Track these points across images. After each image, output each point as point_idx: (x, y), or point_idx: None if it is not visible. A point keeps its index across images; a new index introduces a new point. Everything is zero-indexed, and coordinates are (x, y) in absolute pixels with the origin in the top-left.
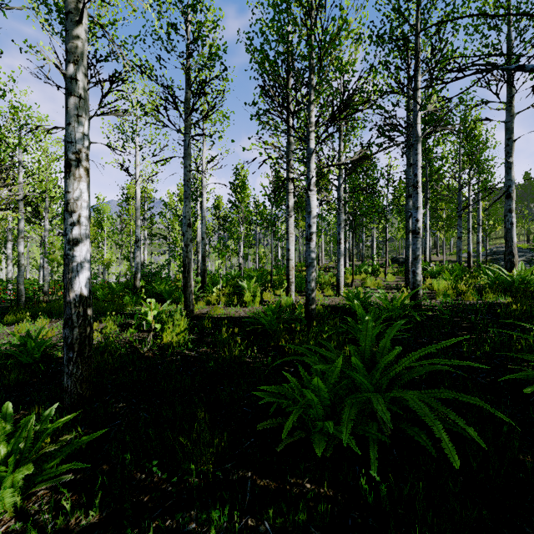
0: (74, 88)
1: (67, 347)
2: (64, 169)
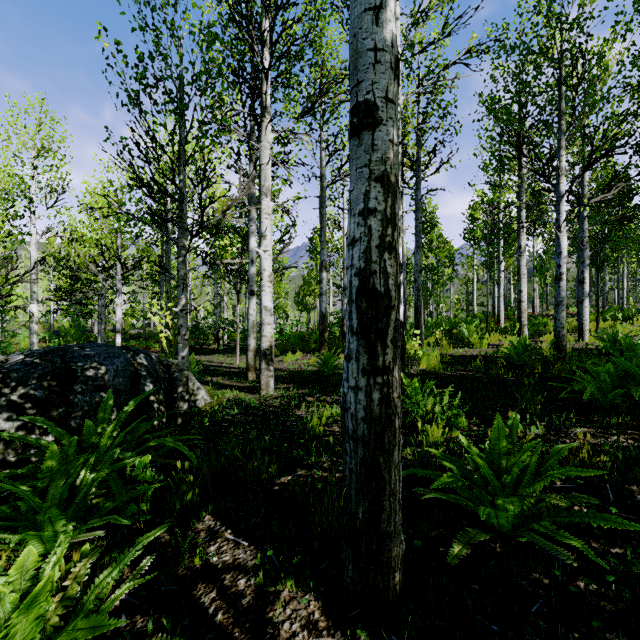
0: None
1: None
2: None
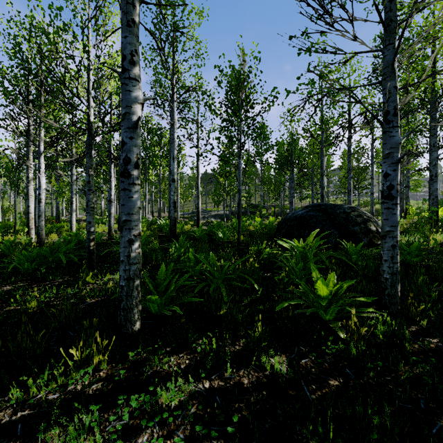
0: None
1: None
2: None
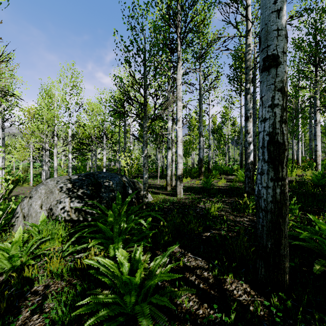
0: (249, 92)
1: (247, 178)
2: (245, 119)
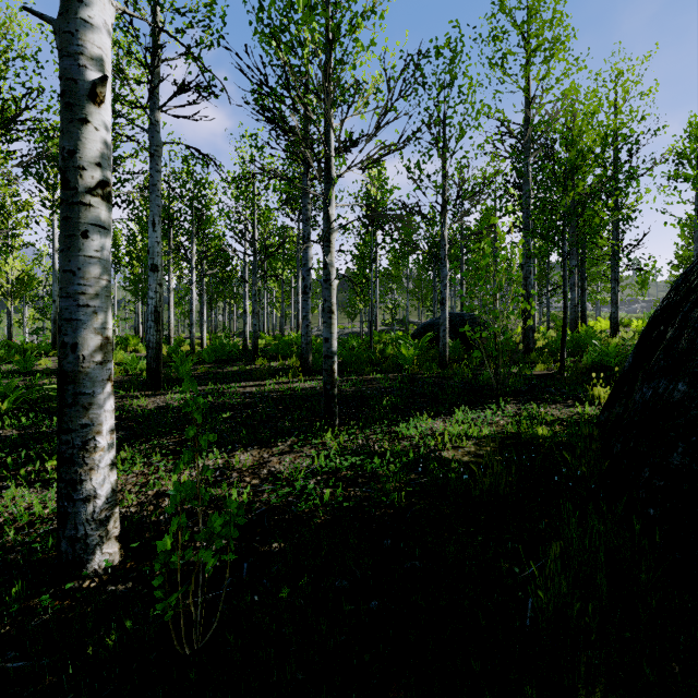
0: None
1: None
2: None
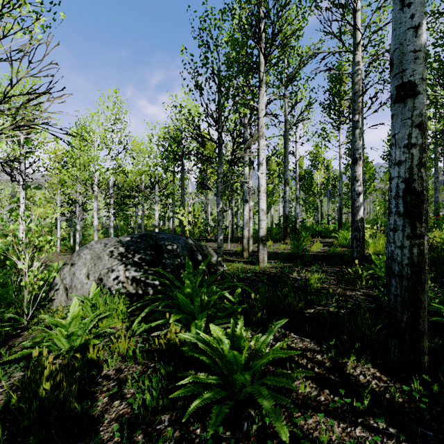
0: (358, 125)
1: (356, 240)
2: (352, 162)
